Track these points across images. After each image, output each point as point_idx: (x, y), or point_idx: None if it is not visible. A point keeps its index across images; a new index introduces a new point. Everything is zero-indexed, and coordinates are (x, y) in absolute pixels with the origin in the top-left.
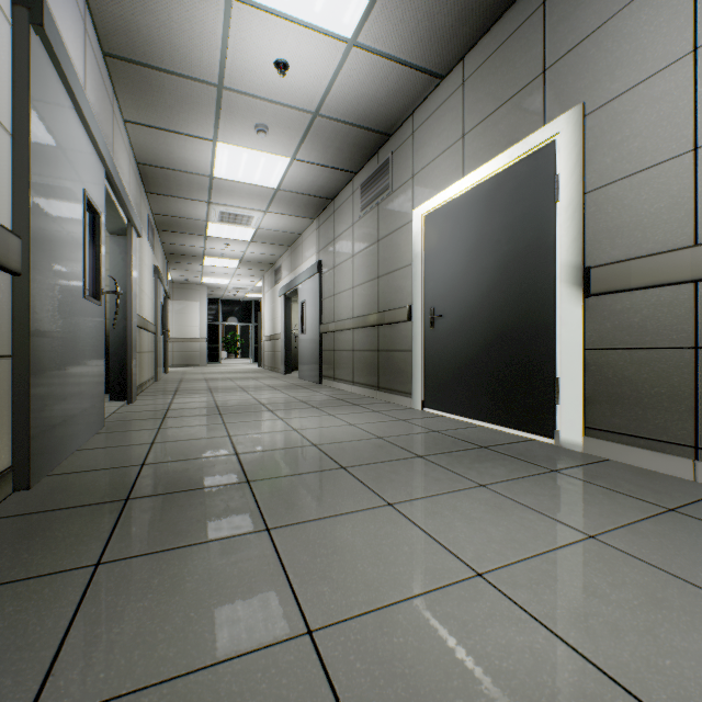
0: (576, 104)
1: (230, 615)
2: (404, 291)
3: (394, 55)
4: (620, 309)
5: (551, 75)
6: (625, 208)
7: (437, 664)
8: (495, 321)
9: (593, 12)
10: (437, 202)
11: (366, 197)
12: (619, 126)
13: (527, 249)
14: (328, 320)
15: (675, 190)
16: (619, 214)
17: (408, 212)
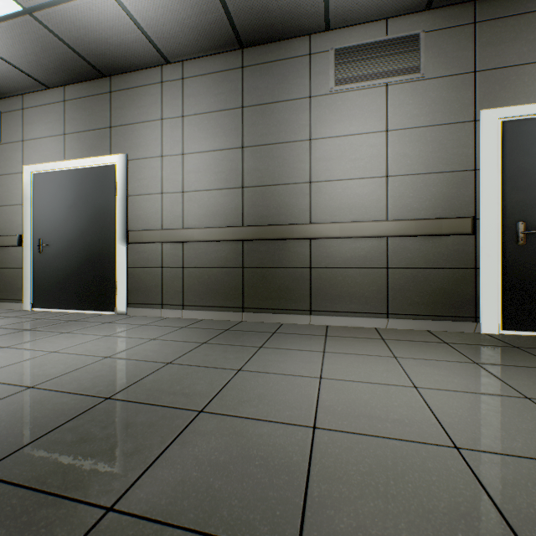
0: (125, 153)
1: None
2: (14, 223)
3: (5, 58)
4: (141, 251)
5: (114, 131)
6: (143, 208)
7: (30, 368)
8: (85, 251)
9: (132, 115)
10: (45, 168)
11: None
12: (140, 172)
13: (103, 215)
14: None
15: (157, 206)
16: (140, 210)
17: (19, 165)
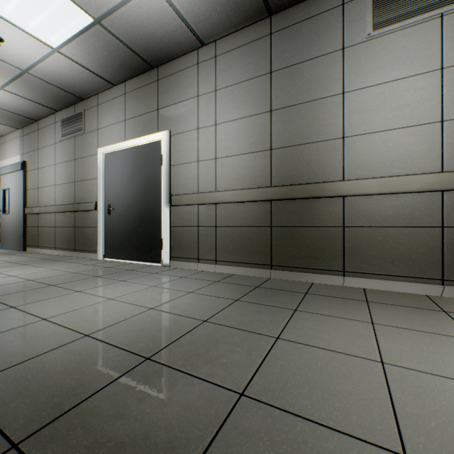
0: (168, 129)
1: (7, 324)
2: (93, 193)
3: (85, 65)
4: (181, 212)
5: (160, 112)
6: (182, 175)
7: (91, 313)
8: (139, 213)
9: (173, 97)
10: (112, 149)
11: (66, 130)
12: (180, 144)
13: (152, 183)
14: (33, 205)
15: (194, 173)
16: (180, 177)
17: (95, 148)
